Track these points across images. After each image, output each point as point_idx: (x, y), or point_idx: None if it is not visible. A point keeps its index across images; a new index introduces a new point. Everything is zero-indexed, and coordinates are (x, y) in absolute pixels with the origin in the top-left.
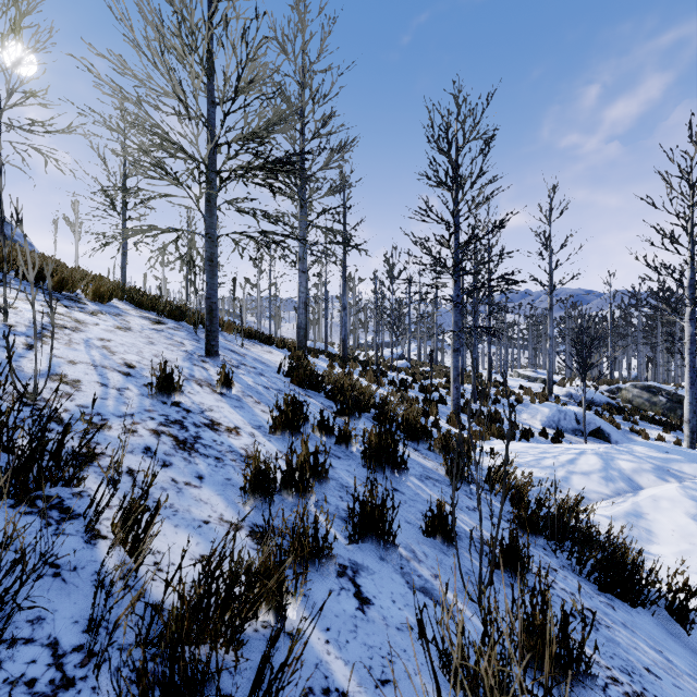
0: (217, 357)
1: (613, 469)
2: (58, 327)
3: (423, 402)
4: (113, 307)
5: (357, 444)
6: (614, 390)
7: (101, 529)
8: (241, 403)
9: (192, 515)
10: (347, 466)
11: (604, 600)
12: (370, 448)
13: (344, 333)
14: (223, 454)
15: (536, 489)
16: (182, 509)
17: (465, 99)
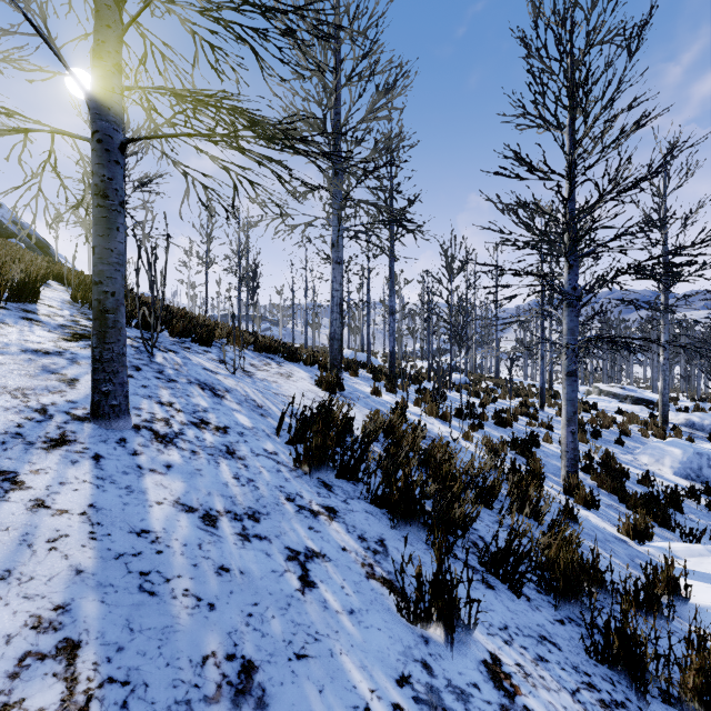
0: (118, 420)
1: None
2: None
3: (510, 447)
4: (13, 311)
5: None
6: None
7: None
8: None
9: None
10: None
11: None
12: None
13: (392, 344)
14: None
15: None
16: None
17: None
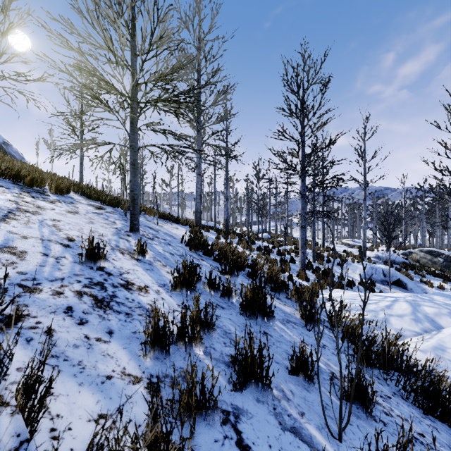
0: (138, 232)
1: (420, 313)
2: (21, 211)
3: (280, 262)
4: (69, 198)
5: (236, 296)
6: (407, 253)
7: (5, 395)
8: (151, 266)
9: (97, 371)
10: (229, 315)
11: (430, 423)
12: (246, 300)
13: (227, 215)
14: (133, 310)
15: (364, 327)
16: (89, 365)
17: (309, 56)
